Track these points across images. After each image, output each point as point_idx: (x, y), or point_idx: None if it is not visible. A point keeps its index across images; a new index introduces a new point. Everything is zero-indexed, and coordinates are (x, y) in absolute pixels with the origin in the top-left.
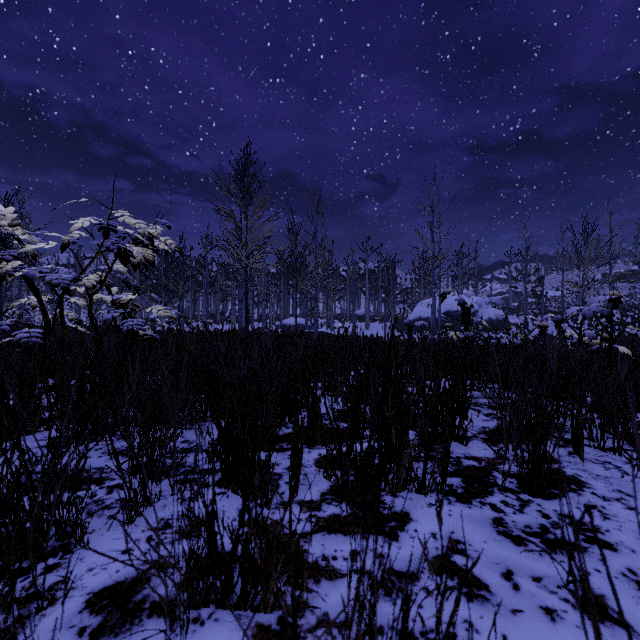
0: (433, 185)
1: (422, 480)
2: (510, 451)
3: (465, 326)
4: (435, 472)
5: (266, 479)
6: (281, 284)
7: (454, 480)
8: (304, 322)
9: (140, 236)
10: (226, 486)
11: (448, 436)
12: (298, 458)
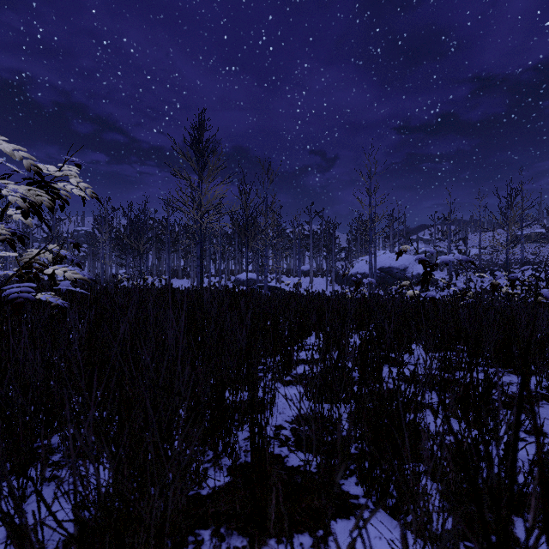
0: (370, 155)
1: None
2: None
3: (422, 285)
4: None
5: None
6: (235, 243)
7: None
8: (256, 277)
9: (15, 167)
10: None
11: None
12: None
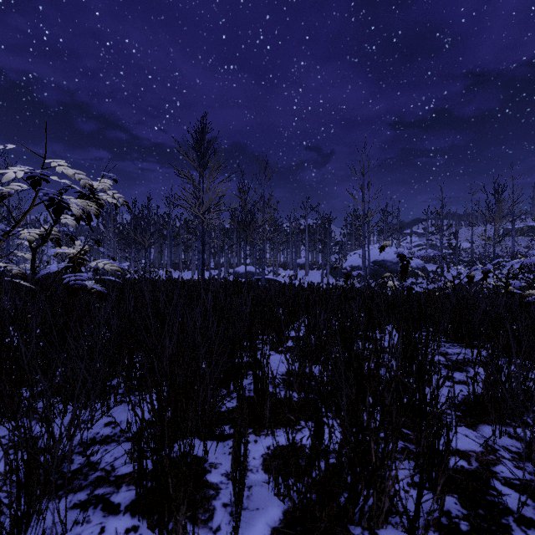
0: (364, 153)
1: (414, 516)
2: (496, 438)
3: (402, 277)
4: (435, 509)
5: (198, 497)
6: (234, 237)
7: (448, 500)
8: (253, 270)
9: (78, 187)
10: (142, 513)
11: (450, 453)
12: (240, 474)
